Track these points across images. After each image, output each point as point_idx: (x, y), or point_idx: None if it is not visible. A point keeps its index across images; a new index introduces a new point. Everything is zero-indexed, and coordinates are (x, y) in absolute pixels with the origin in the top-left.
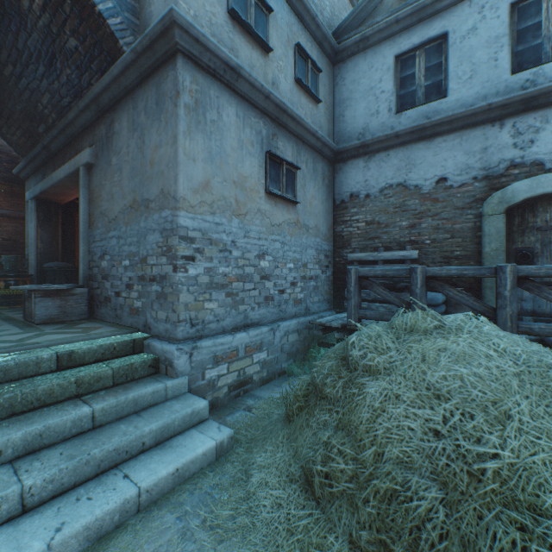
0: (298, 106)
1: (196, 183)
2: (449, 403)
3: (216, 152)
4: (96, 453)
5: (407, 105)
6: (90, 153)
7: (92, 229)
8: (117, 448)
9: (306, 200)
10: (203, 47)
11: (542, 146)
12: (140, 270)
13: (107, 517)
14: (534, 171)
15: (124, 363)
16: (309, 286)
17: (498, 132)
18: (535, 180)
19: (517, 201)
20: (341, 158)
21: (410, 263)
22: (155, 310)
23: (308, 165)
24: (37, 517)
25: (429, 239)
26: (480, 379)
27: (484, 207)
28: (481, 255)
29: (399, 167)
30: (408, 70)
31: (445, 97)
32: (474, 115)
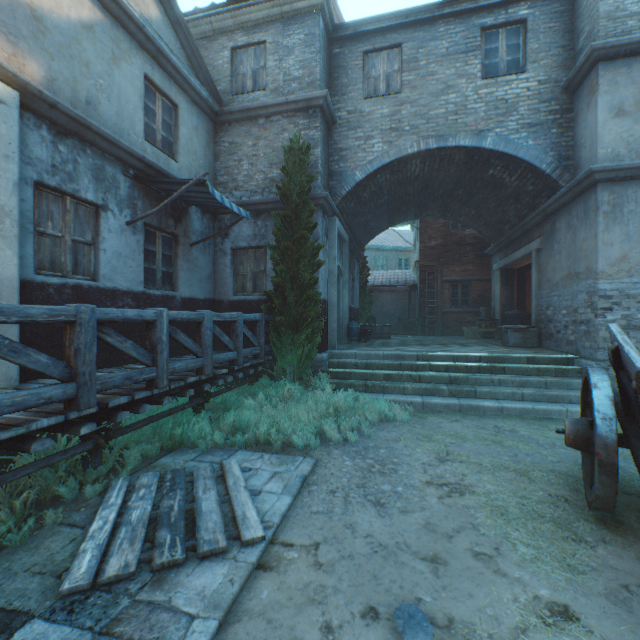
0: None
1: (612, 259)
2: None
3: (633, 231)
4: (547, 393)
5: None
6: (539, 242)
7: (540, 290)
8: (556, 395)
9: None
10: (617, 171)
11: None
12: (572, 316)
13: (552, 411)
14: None
15: (560, 367)
16: None
17: None
18: None
19: None
20: None
21: None
22: (582, 342)
23: None
24: (527, 402)
25: None
26: None
27: None
28: None
29: None
30: None
31: None
32: None
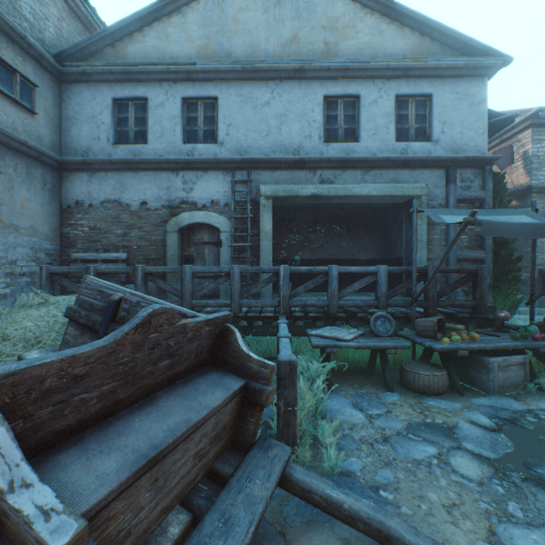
0: (2, 114)
1: None
2: (10, 341)
3: None
4: None
5: (123, 140)
6: None
7: None
8: None
9: (16, 202)
10: None
11: (197, 193)
12: None
13: None
14: (193, 208)
15: None
16: (20, 282)
17: (176, 178)
18: (192, 214)
19: (184, 225)
20: (68, 168)
21: (123, 263)
22: None
23: (19, 169)
24: None
25: (136, 245)
26: (39, 327)
27: (167, 226)
28: (166, 259)
29: (116, 187)
30: (124, 113)
31: (147, 144)
32: (162, 163)
